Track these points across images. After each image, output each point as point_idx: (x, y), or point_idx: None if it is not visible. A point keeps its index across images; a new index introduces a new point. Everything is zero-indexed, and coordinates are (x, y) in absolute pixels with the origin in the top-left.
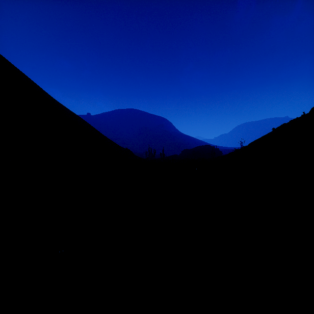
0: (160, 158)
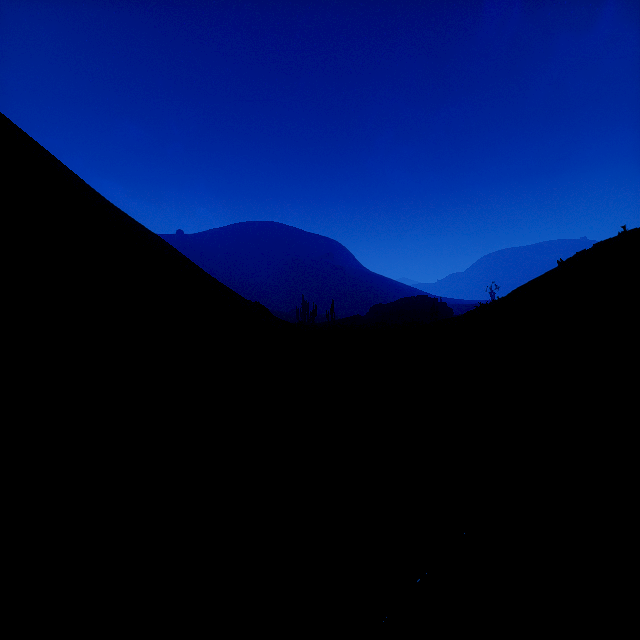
0: (325, 322)
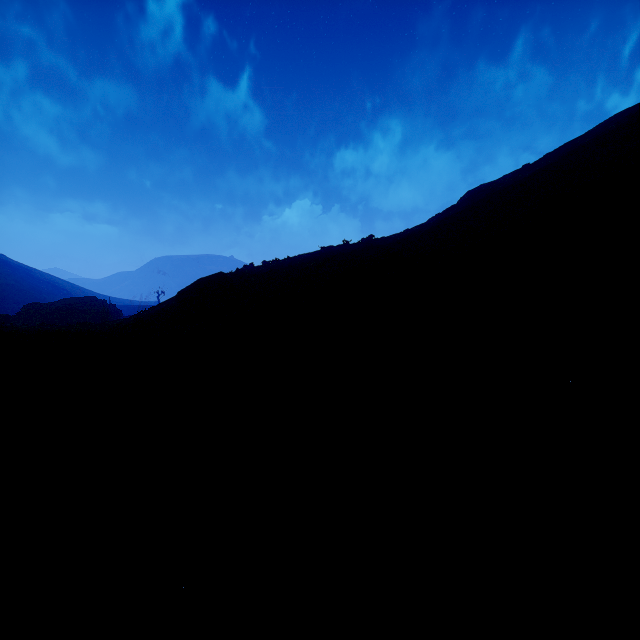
0: None
